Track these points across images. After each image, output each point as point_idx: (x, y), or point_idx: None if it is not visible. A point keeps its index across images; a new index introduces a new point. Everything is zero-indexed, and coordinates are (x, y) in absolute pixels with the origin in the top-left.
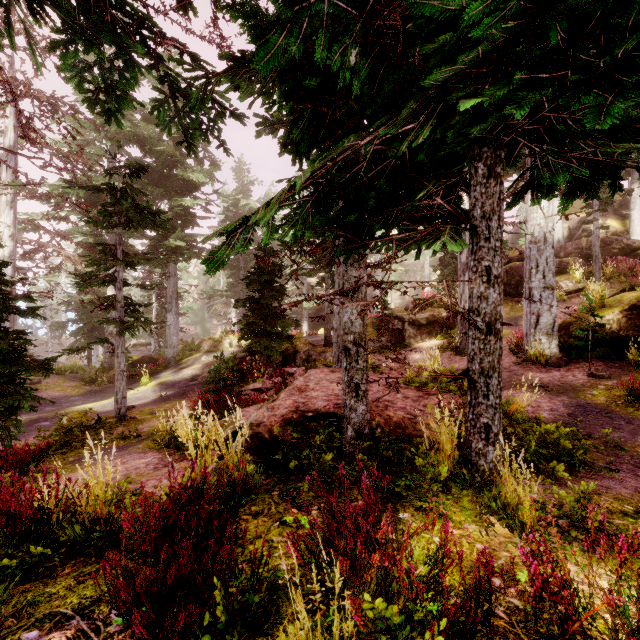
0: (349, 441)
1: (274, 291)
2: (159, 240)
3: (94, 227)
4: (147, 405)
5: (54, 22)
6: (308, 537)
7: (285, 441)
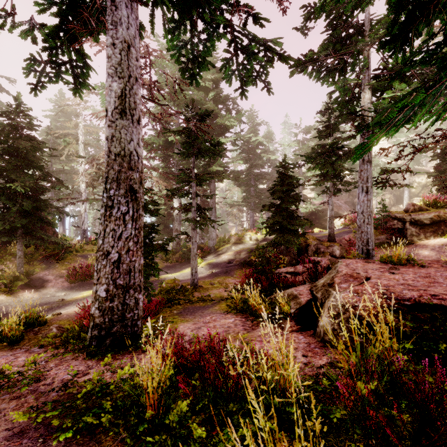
0: None
1: (292, 198)
2: (205, 168)
3: (166, 163)
4: (206, 278)
5: (180, 3)
6: None
7: (397, 328)
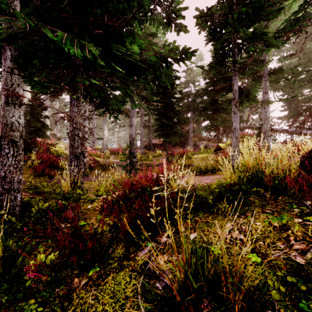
0: (18, 204)
1: None
2: None
3: None
4: None
5: None
6: (98, 219)
7: None
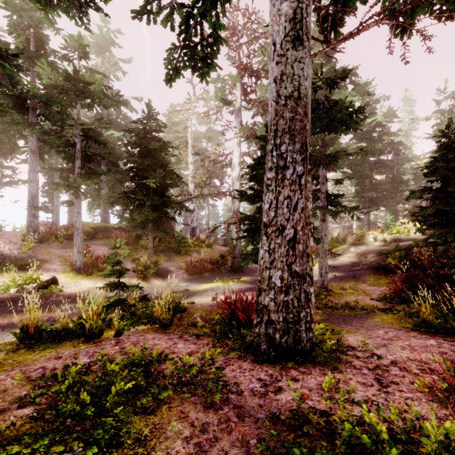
0: None
1: None
2: None
3: None
4: (330, 281)
5: None
6: None
7: None
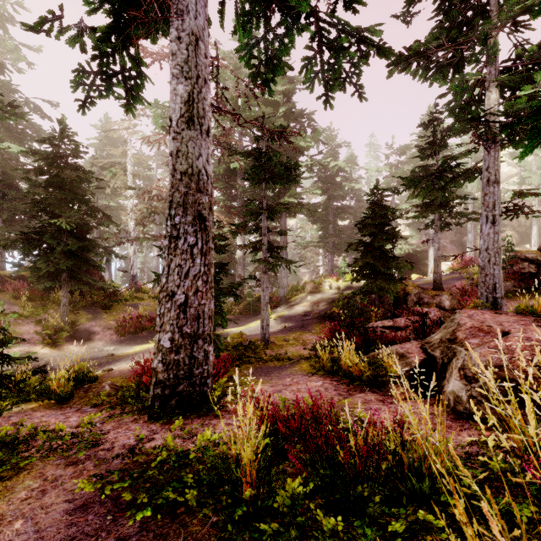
0: None
1: (386, 234)
2: (274, 200)
3: (226, 196)
4: (278, 333)
5: None
6: None
7: None
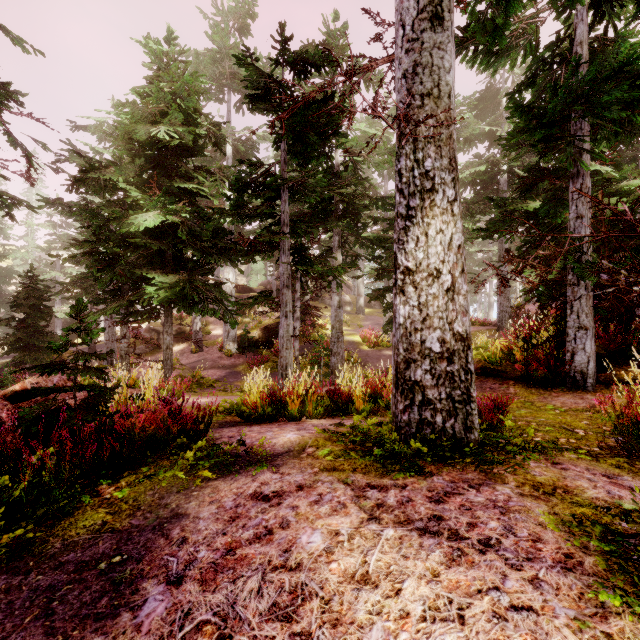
0: None
1: (42, 312)
2: None
3: None
4: None
5: None
6: None
7: None
